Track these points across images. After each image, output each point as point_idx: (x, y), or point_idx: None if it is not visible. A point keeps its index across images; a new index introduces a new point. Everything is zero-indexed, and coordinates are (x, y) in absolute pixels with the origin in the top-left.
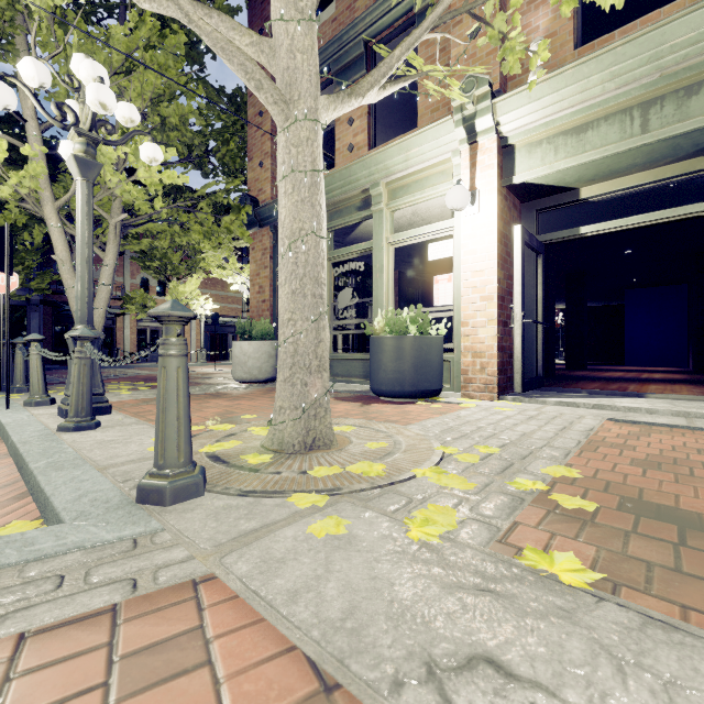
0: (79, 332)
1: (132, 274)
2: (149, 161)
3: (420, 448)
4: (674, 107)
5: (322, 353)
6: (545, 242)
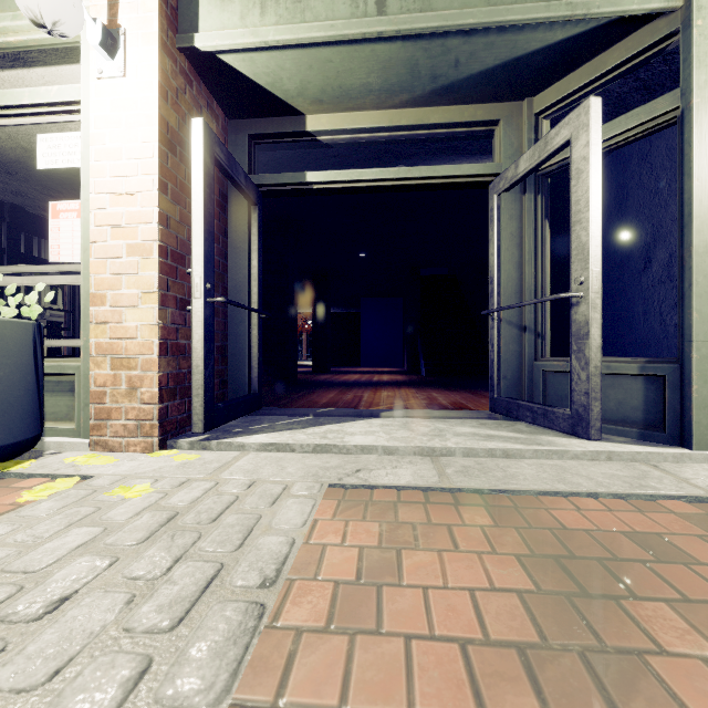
0: None
1: None
2: None
3: None
4: None
5: None
6: (262, 188)
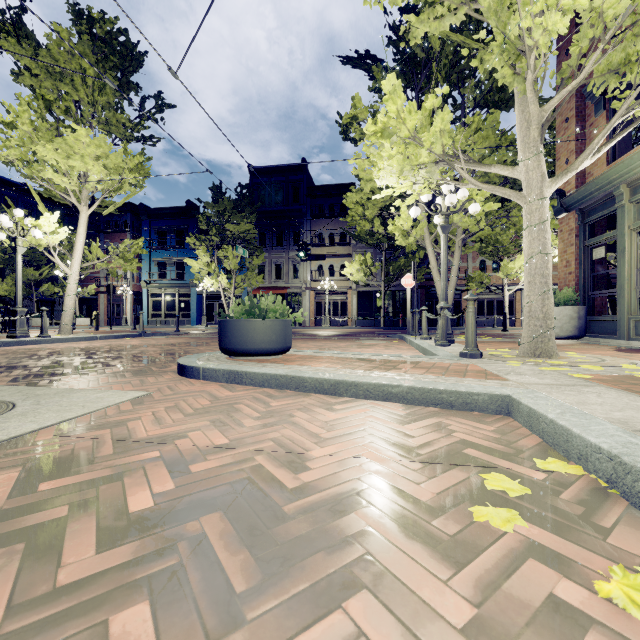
0: (442, 305)
1: (473, 259)
2: (473, 213)
3: (609, 363)
4: None
5: (547, 311)
6: None
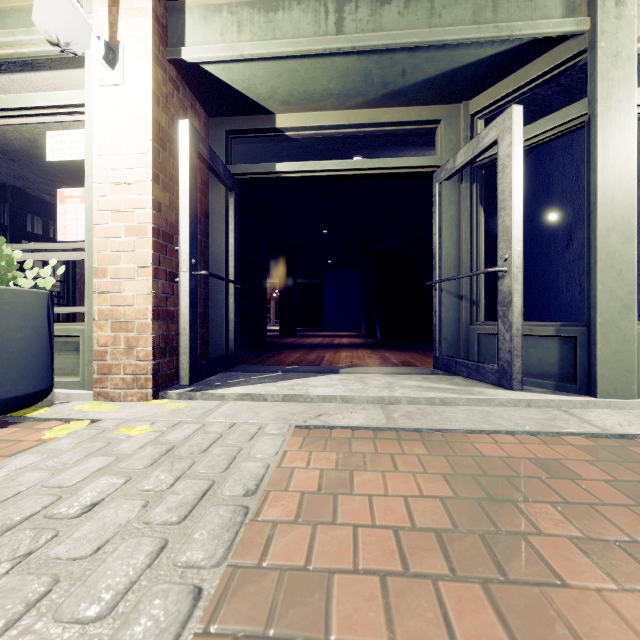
0: None
1: None
2: None
3: None
4: (369, 11)
5: None
6: (238, 176)
